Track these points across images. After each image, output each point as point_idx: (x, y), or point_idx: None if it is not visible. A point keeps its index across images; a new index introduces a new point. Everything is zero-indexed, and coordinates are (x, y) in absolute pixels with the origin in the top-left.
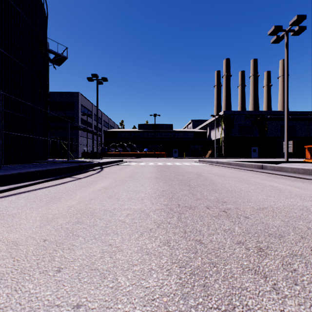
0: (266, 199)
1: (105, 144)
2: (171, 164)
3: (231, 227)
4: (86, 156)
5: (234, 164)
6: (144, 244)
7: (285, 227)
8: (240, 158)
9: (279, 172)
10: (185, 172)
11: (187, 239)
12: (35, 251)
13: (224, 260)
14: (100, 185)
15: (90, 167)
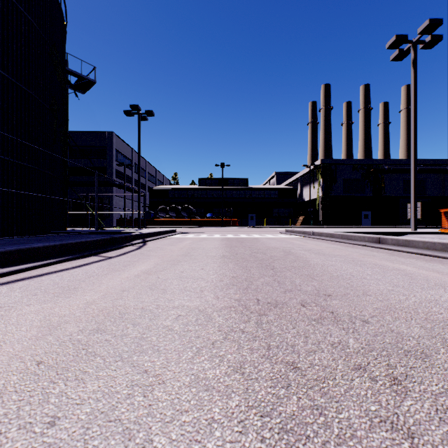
0: (392, 291)
1: (151, 206)
2: (246, 236)
3: (342, 339)
4: (123, 224)
5: (337, 236)
6: (202, 370)
7: (429, 339)
8: (345, 227)
9: (405, 248)
10: (267, 248)
11: (272, 361)
12: (20, 383)
13: (336, 402)
14: (139, 267)
15: (127, 241)
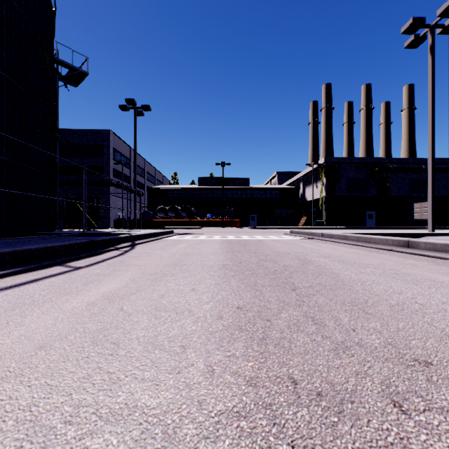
0: None
1: (150, 206)
2: (249, 238)
3: None
4: (121, 224)
5: (353, 238)
6: None
7: None
8: (349, 228)
9: (446, 254)
10: (276, 254)
11: None
12: None
13: None
14: (104, 286)
15: (112, 244)
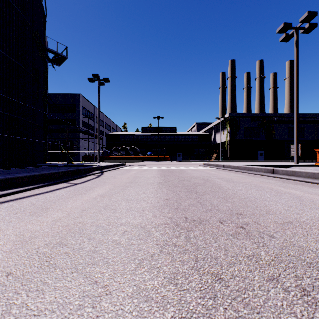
0: (288, 210)
1: (107, 147)
2: (176, 168)
3: (255, 252)
4: (87, 159)
5: (242, 168)
6: (142, 281)
7: None
8: (246, 162)
9: (292, 177)
10: (191, 177)
11: (200, 272)
12: None
13: (257, 313)
14: (96, 192)
15: (89, 172)
